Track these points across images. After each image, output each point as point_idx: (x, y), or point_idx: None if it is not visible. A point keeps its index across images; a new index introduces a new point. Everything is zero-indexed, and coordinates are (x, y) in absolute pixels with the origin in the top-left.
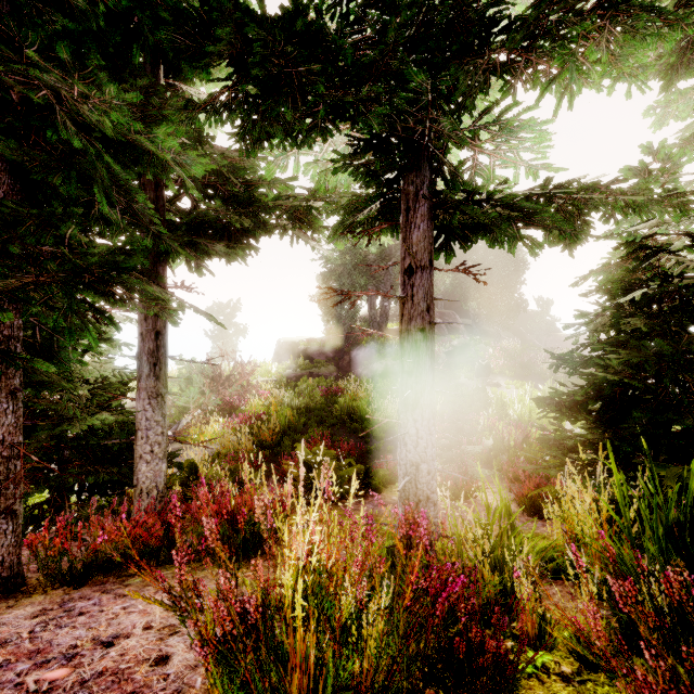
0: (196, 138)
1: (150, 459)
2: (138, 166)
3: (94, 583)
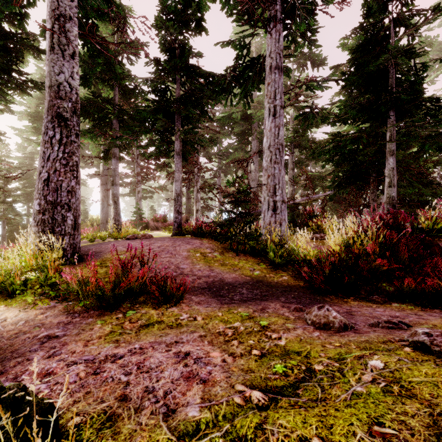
0: None
1: None
2: None
3: None
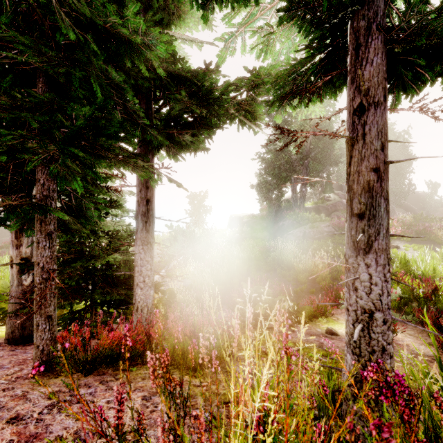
0: (172, 61)
1: (142, 286)
2: (131, 79)
3: (98, 373)
